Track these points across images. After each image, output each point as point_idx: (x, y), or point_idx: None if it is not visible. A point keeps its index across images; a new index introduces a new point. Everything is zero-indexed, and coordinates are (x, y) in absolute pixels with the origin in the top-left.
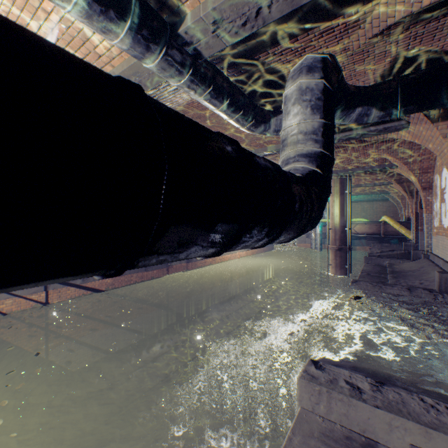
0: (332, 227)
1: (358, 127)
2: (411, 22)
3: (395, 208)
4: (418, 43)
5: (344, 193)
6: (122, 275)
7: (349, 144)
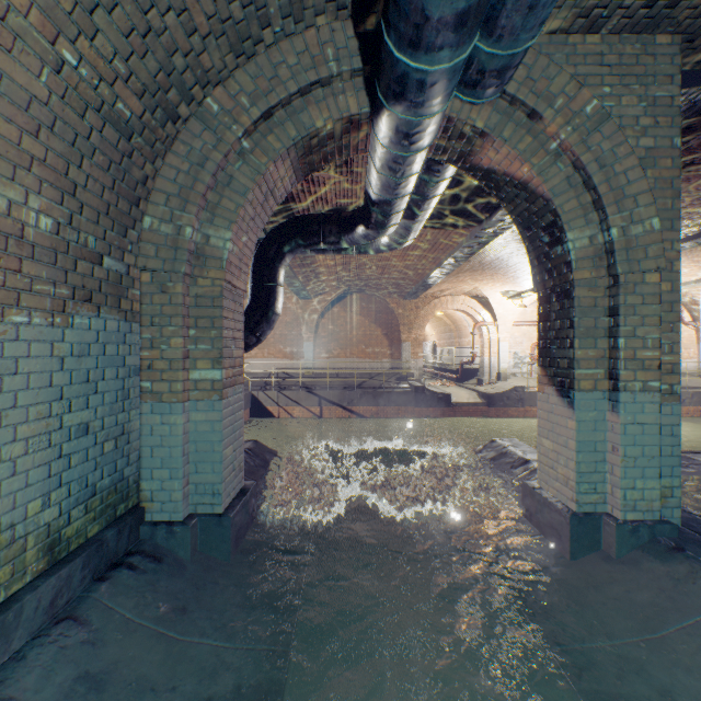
0: None
1: None
2: None
3: None
4: None
5: None
6: (386, 406)
7: None
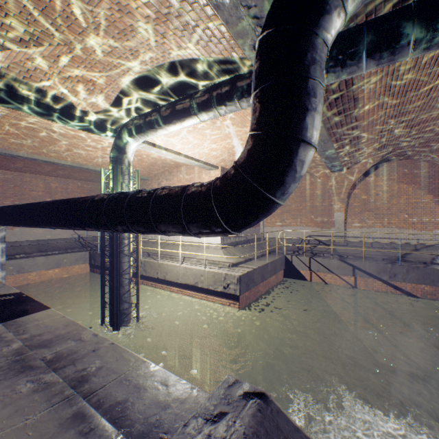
0: None
1: None
2: None
3: None
4: None
5: None
6: None
7: None
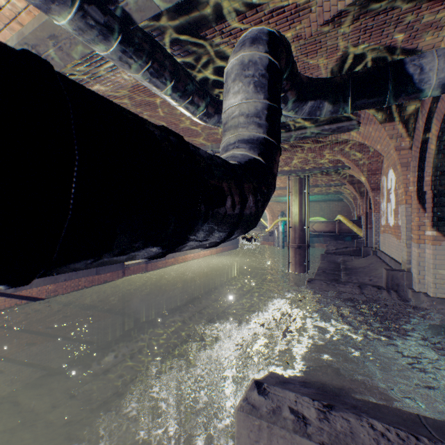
0: (292, 226)
1: (313, 125)
2: (362, 11)
3: (349, 208)
4: (368, 38)
5: (303, 193)
6: (67, 280)
7: (306, 144)
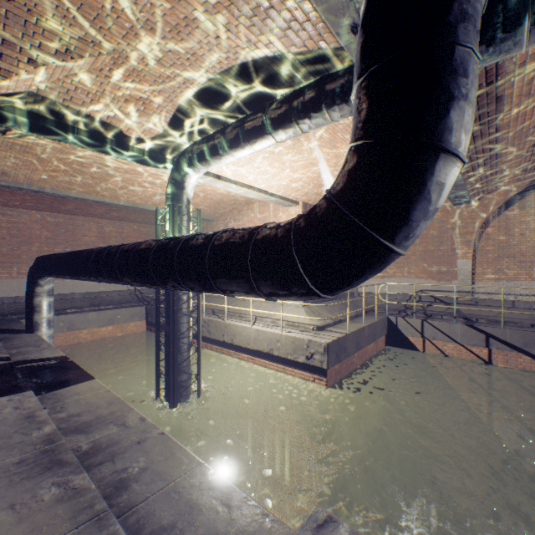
0: None
1: None
2: None
3: None
4: None
5: None
6: None
7: None
